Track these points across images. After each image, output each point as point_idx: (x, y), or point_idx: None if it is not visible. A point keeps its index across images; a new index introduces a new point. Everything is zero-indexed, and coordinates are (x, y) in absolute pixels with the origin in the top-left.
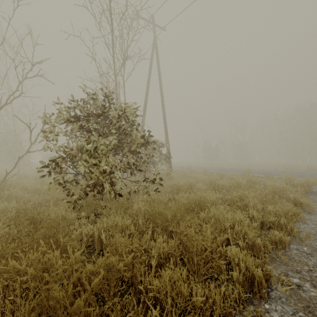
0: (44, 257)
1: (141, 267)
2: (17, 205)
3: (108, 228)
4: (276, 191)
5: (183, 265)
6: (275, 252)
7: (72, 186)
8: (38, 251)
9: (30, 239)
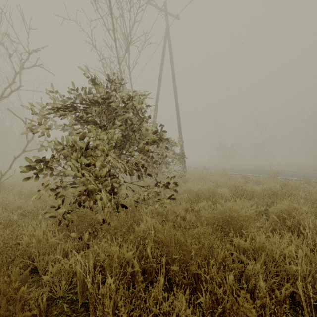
0: None
1: None
2: None
3: (99, 264)
4: None
5: None
6: None
7: None
8: None
9: None
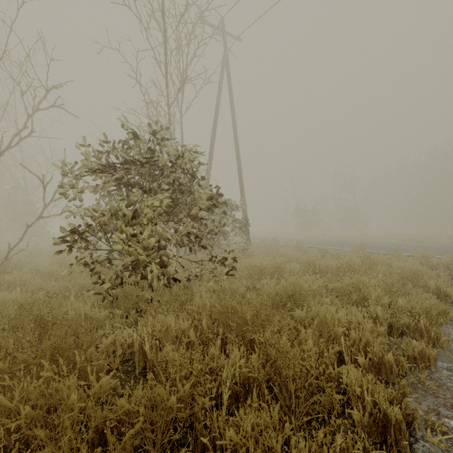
0: (49, 387)
1: (205, 399)
2: (19, 297)
3: (155, 334)
4: (407, 276)
5: (271, 394)
6: (415, 373)
7: (103, 267)
8: (42, 376)
9: (34, 352)
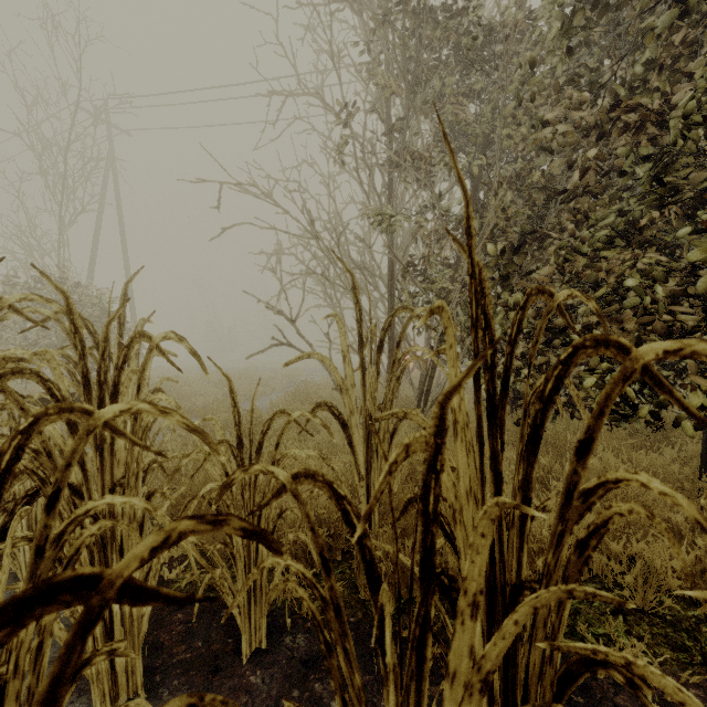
0: None
1: None
2: None
3: None
4: (262, 380)
5: None
6: None
7: None
8: None
9: None
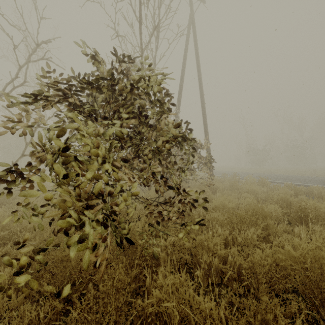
0: None
1: None
2: None
3: None
4: None
5: None
6: None
7: None
8: None
9: None
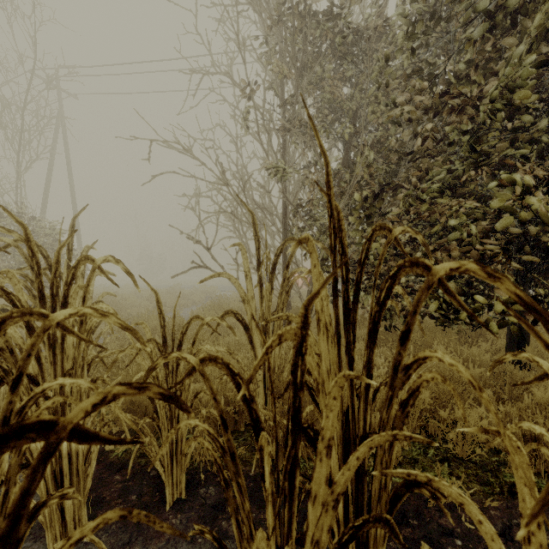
0: None
1: None
2: None
3: None
4: (185, 295)
5: None
6: None
7: None
8: None
9: None
